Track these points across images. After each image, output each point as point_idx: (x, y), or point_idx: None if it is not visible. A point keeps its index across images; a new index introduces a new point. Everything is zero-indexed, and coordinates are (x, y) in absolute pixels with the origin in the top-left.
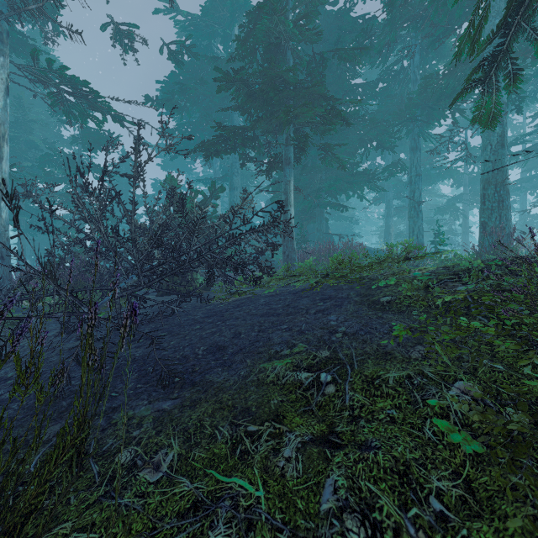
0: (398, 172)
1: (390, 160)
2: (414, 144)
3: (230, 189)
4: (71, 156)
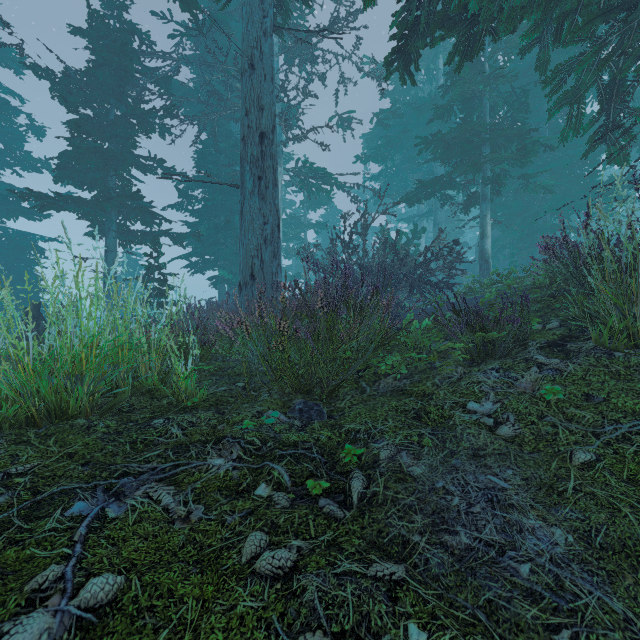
0: None
1: None
2: None
3: (434, 225)
4: (299, 218)
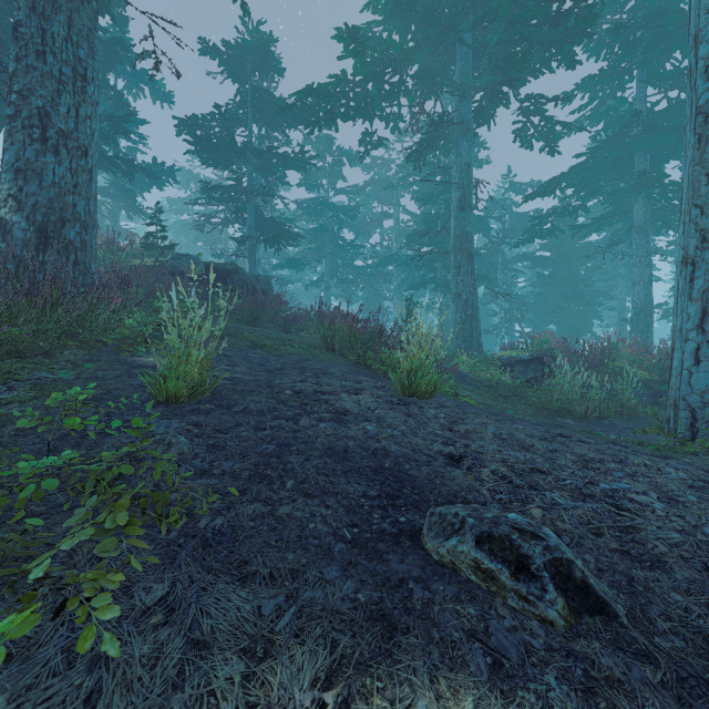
0: None
1: None
2: None
3: None
4: None
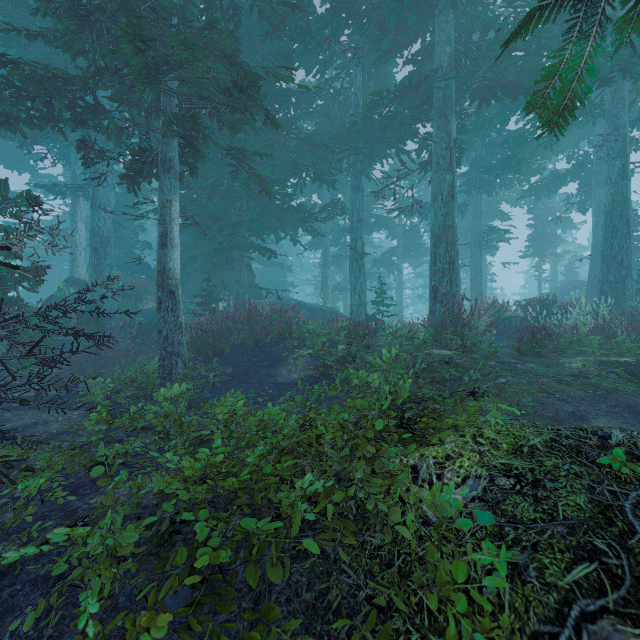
0: (337, 214)
1: (327, 199)
2: (357, 182)
3: (92, 206)
4: None
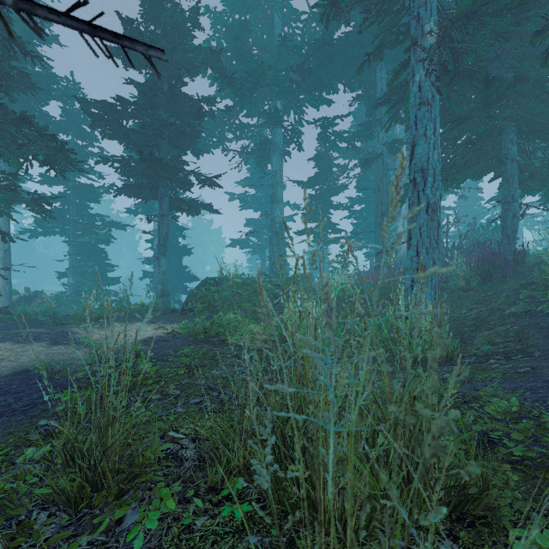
0: None
1: None
2: None
3: None
4: None
